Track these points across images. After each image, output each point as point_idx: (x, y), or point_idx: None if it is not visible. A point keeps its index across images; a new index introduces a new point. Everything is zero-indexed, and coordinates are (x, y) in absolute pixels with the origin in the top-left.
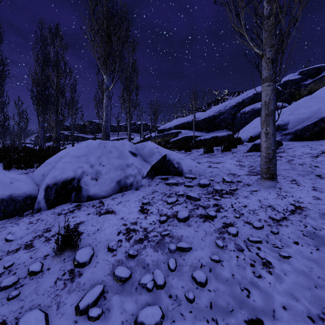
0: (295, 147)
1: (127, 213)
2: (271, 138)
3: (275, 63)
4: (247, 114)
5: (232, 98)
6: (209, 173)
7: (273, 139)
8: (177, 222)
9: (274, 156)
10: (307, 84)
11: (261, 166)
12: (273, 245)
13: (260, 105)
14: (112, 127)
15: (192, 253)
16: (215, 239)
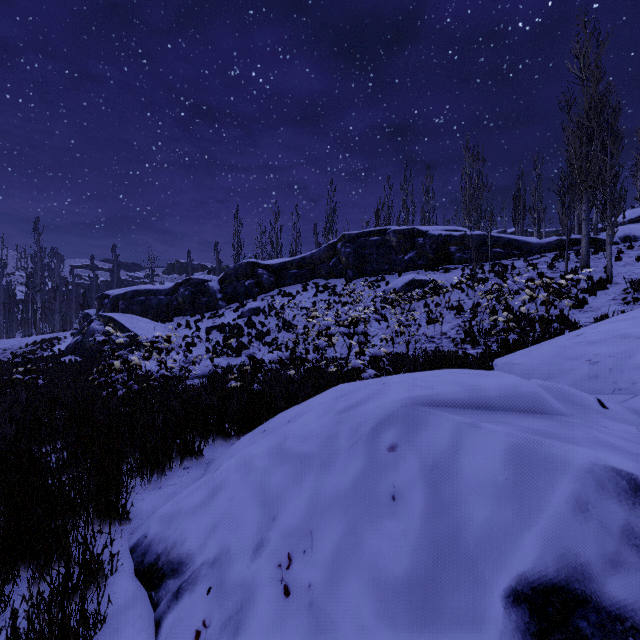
0: None
1: None
2: None
3: None
4: None
5: None
6: None
7: None
8: None
9: None
10: None
11: None
12: None
13: None
14: None
15: None
16: None
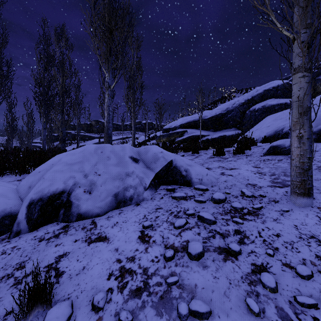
0: None
1: (123, 240)
2: (307, 143)
3: (311, 48)
4: (257, 112)
5: (240, 95)
6: (224, 183)
7: (309, 145)
8: (189, 260)
9: (311, 166)
10: None
11: (292, 178)
12: None
13: (271, 102)
14: (118, 126)
15: None
16: (244, 296)
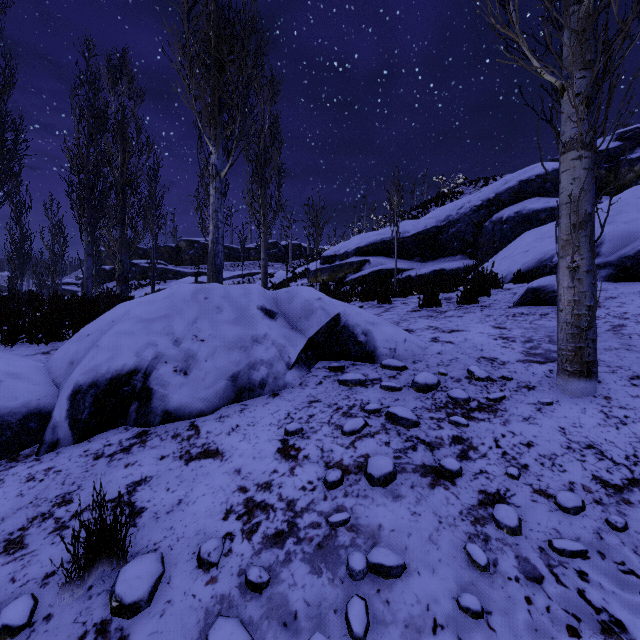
0: (622, 295)
1: (250, 456)
2: (586, 280)
3: (594, 106)
4: (506, 224)
5: (474, 191)
6: (436, 356)
7: (589, 283)
8: (368, 486)
9: (593, 321)
10: (634, 158)
11: (560, 344)
12: (621, 566)
13: (533, 204)
14: (232, 251)
15: (409, 583)
16: (463, 542)
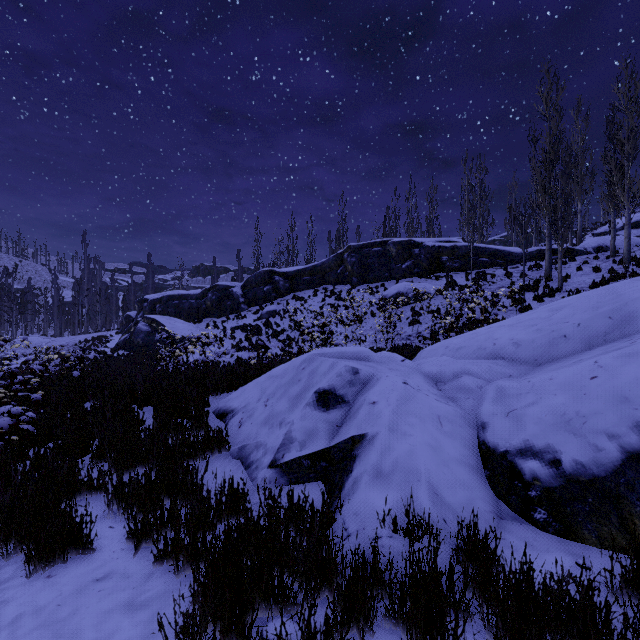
0: None
1: None
2: None
3: None
4: None
5: None
6: None
7: None
8: None
9: None
10: None
11: None
12: None
13: None
14: None
15: None
16: None
